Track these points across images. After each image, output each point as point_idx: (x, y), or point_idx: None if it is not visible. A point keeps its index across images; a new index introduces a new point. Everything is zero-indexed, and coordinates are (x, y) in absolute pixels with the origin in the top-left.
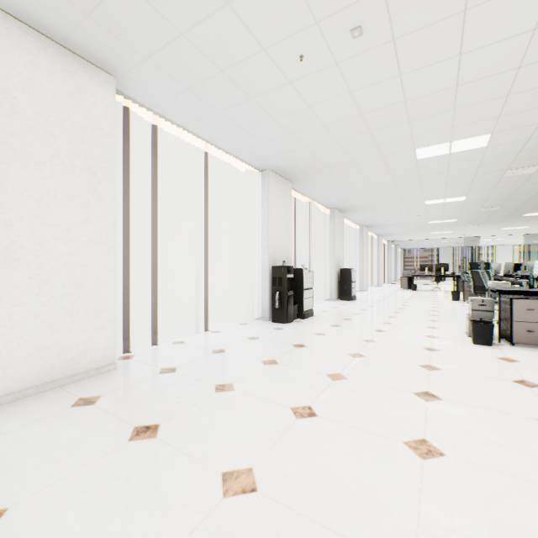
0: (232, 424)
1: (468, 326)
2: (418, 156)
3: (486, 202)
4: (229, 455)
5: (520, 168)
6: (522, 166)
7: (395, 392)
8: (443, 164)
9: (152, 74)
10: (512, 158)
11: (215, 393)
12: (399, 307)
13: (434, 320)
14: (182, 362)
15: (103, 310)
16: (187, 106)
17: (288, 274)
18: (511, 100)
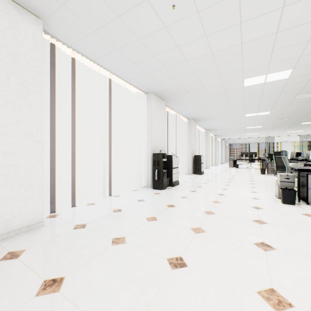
0: (122, 276)
1: (278, 192)
2: (245, 84)
3: (281, 115)
4: (117, 310)
5: (306, 93)
6: (307, 91)
7: (241, 243)
8: (259, 90)
9: (69, 18)
10: (302, 86)
11: (111, 246)
12: (230, 178)
13: (253, 187)
14: (91, 219)
15: (33, 184)
16: (95, 44)
17: (163, 158)
18: (310, 44)
